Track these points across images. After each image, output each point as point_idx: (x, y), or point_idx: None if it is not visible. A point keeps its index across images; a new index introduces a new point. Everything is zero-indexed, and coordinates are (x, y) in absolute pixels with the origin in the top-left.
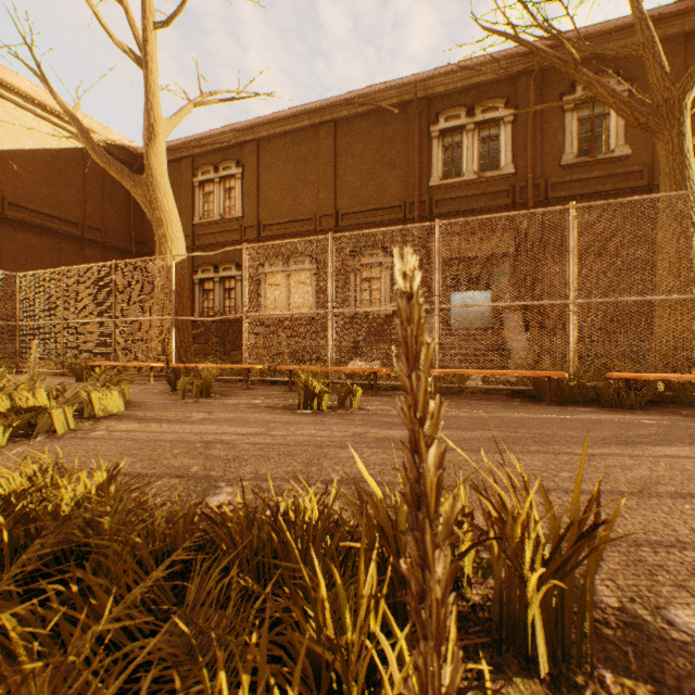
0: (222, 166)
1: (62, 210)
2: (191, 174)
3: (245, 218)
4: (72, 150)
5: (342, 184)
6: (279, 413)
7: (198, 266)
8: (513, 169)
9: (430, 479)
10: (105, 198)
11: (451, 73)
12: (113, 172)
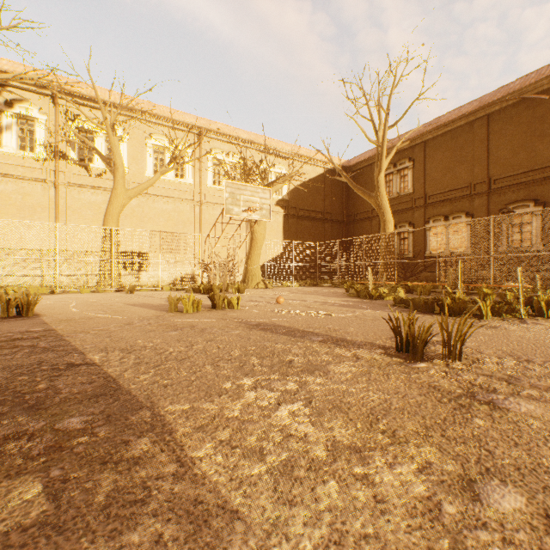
0: (398, 163)
1: (316, 207)
2: None
3: (415, 193)
4: (319, 175)
5: (493, 158)
6: None
7: None
8: None
9: (521, 285)
10: (332, 195)
11: None
12: (359, 193)
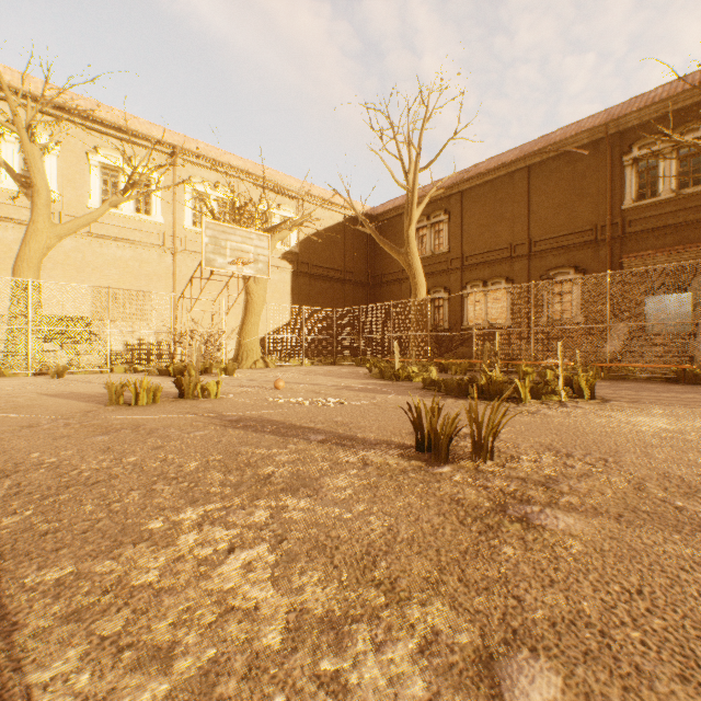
0: (432, 215)
1: (334, 263)
2: None
3: (451, 252)
4: (338, 224)
5: (534, 216)
6: None
7: None
8: None
9: (561, 362)
10: (354, 250)
11: (643, 108)
12: (386, 248)
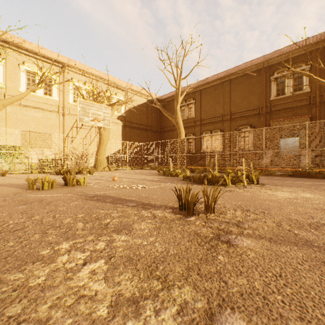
0: (187, 100)
1: (142, 121)
2: None
3: (196, 117)
4: (144, 103)
5: (232, 102)
6: None
7: None
8: (309, 90)
9: (244, 168)
10: (152, 115)
11: (279, 56)
12: (166, 115)
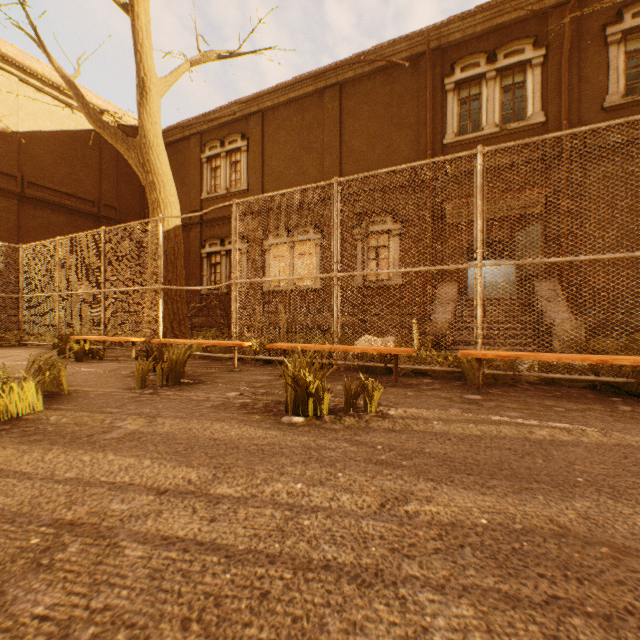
0: (227, 140)
1: (79, 188)
2: (199, 150)
3: (250, 191)
4: (88, 131)
5: (348, 149)
6: (254, 422)
7: (205, 240)
8: (542, 118)
9: None
10: (120, 177)
11: (468, 16)
12: (107, 136)
